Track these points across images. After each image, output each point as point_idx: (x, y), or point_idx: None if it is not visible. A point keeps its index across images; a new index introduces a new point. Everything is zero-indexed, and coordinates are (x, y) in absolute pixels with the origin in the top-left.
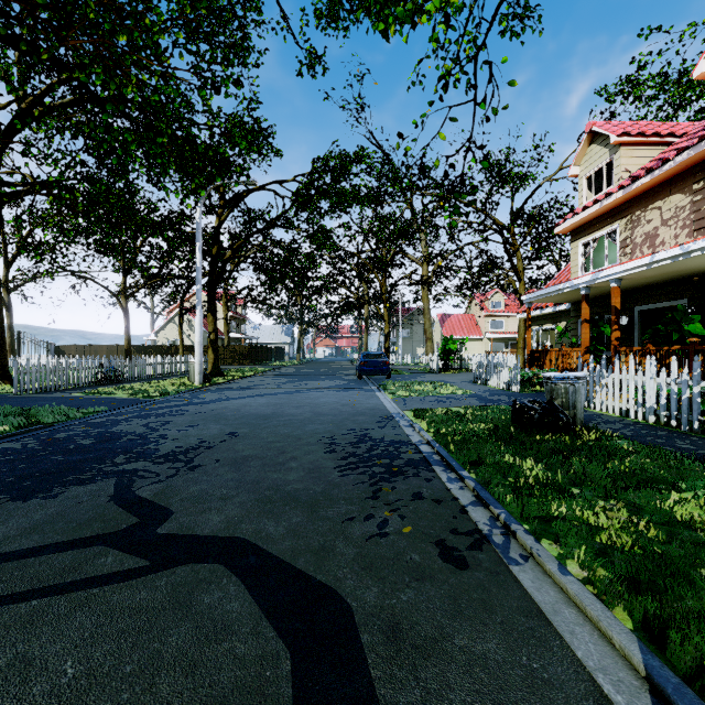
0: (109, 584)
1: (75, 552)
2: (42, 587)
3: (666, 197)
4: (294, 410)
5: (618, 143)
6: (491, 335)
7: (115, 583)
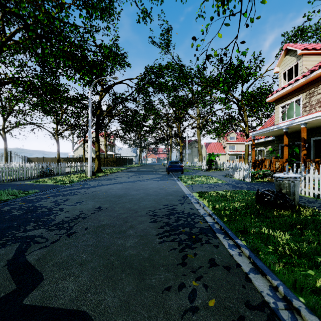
0: None
1: None
2: None
3: None
4: (135, 192)
5: (301, 54)
6: (230, 152)
7: None
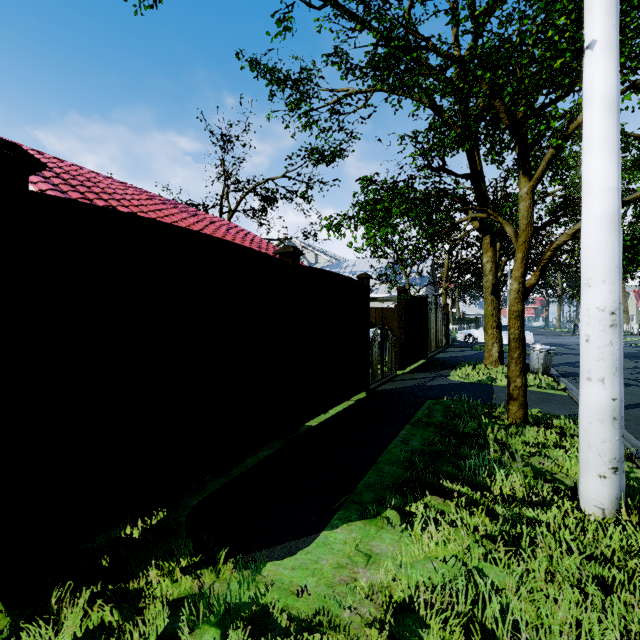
0: None
1: None
2: None
3: None
4: None
5: None
6: None
7: None
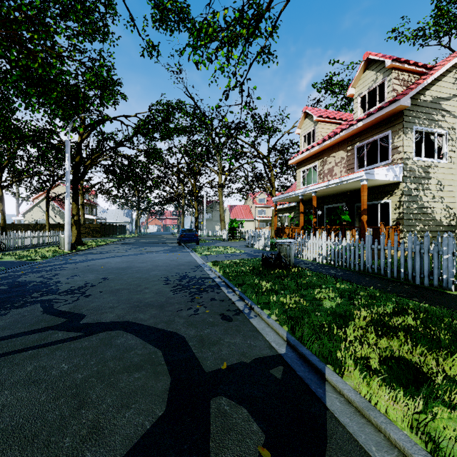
0: (66, 342)
1: (38, 334)
2: (29, 347)
3: (337, 152)
4: (141, 264)
5: (317, 120)
6: (259, 218)
7: (69, 341)
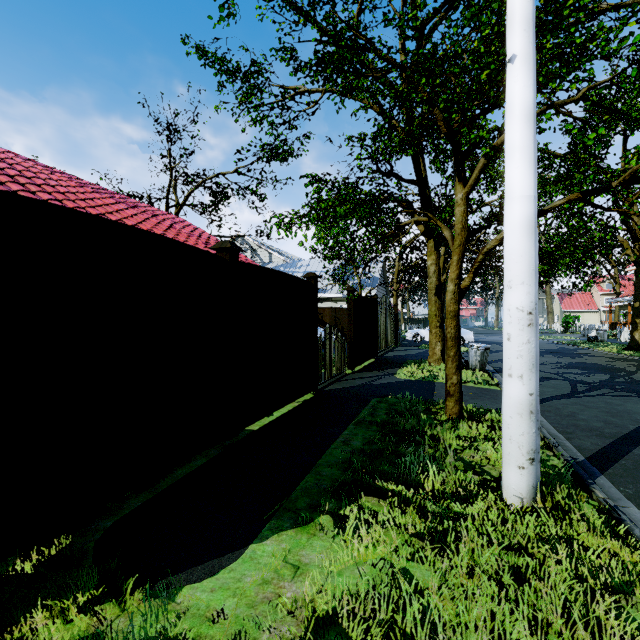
0: None
1: None
2: None
3: None
4: None
5: None
6: (606, 309)
7: None
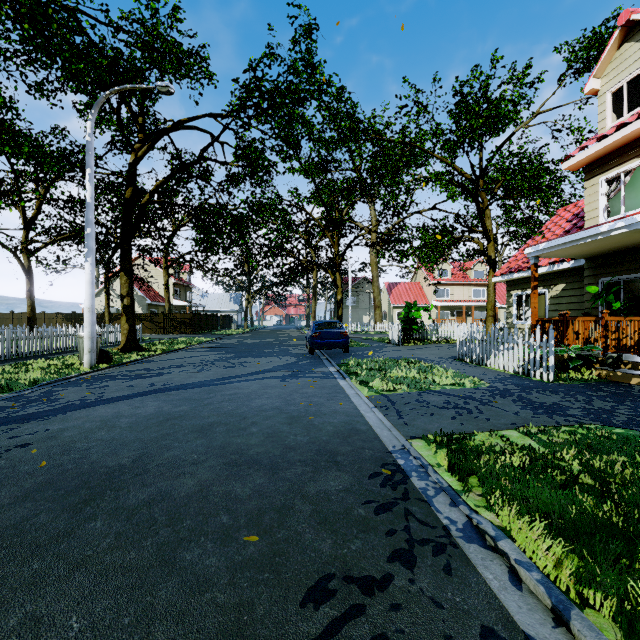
0: None
1: None
2: None
3: None
4: (189, 444)
5: None
6: (439, 303)
7: None
